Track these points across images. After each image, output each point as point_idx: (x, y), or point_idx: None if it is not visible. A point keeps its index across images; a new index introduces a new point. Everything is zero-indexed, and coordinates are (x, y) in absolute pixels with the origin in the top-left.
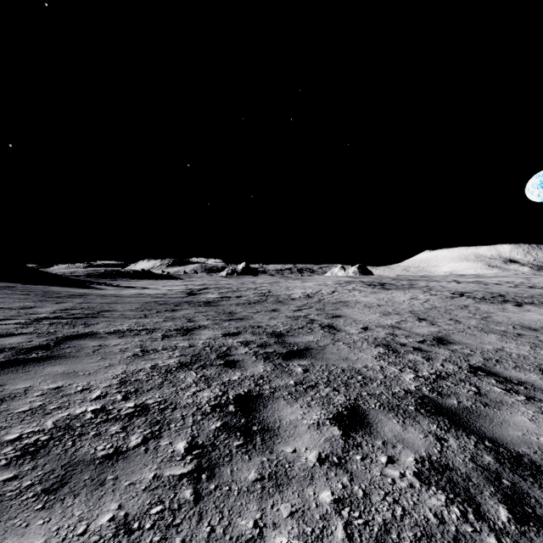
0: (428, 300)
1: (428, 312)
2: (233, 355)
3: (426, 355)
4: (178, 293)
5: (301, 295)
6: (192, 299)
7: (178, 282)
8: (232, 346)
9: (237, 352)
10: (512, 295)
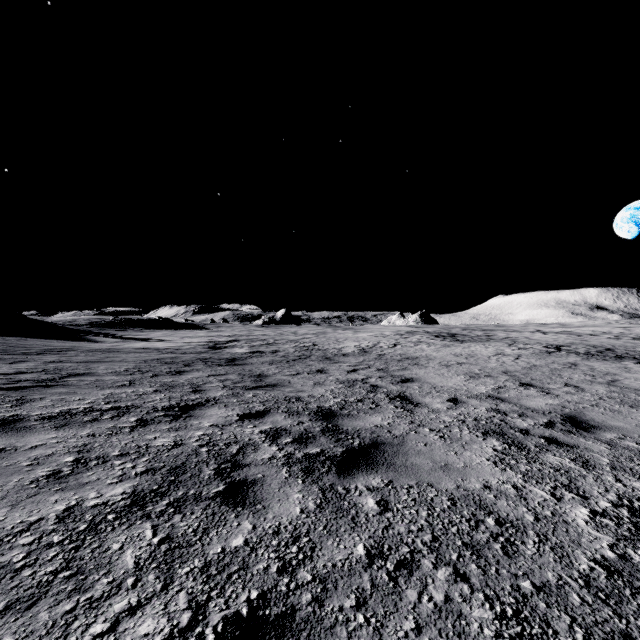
0: (519, 356)
1: (529, 373)
2: (247, 465)
3: (575, 456)
4: (197, 346)
5: (355, 349)
6: (211, 356)
7: (202, 333)
8: (248, 443)
9: (255, 457)
10: (622, 349)
